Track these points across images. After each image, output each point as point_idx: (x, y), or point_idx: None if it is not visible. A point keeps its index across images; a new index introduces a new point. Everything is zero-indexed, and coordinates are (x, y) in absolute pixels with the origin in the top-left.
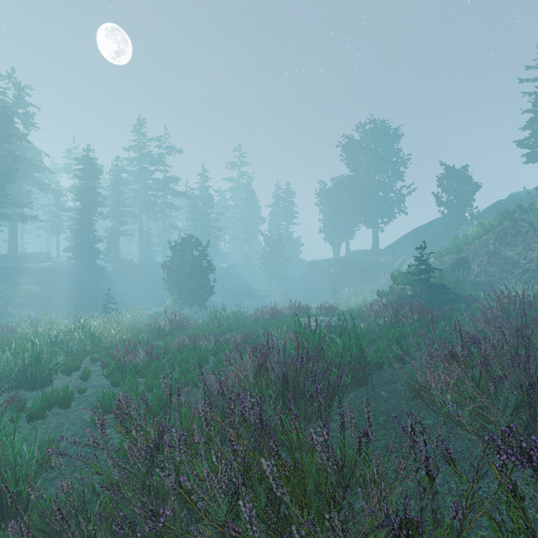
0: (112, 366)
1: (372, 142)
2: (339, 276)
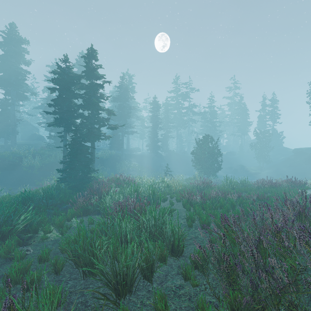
0: (185, 200)
1: None
2: None
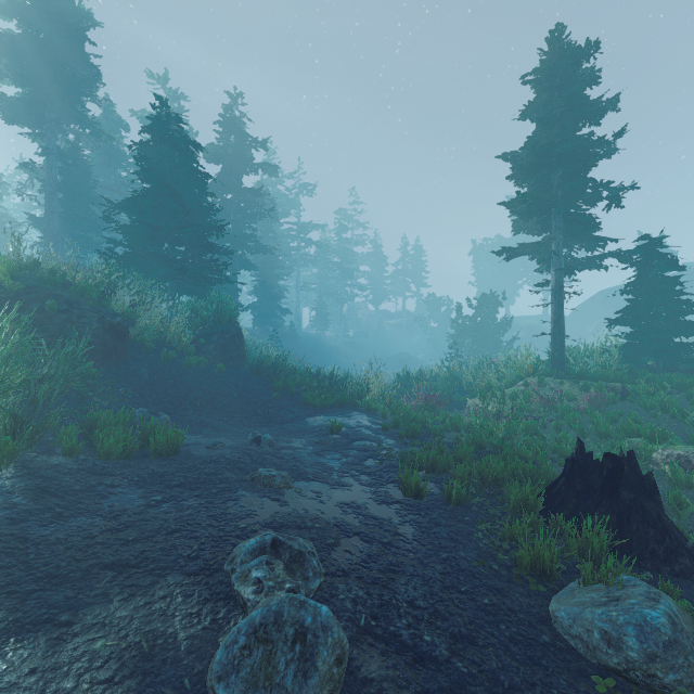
0: None
1: None
2: (529, 342)
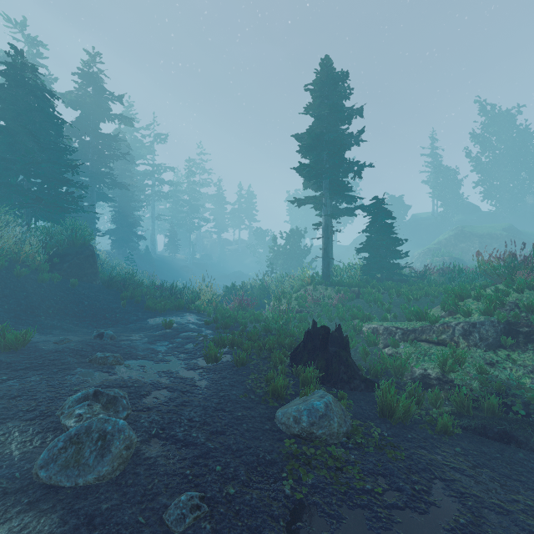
0: None
1: None
2: None
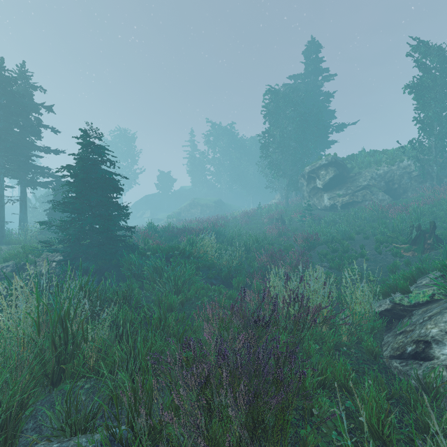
0: None
1: (119, 141)
2: None
